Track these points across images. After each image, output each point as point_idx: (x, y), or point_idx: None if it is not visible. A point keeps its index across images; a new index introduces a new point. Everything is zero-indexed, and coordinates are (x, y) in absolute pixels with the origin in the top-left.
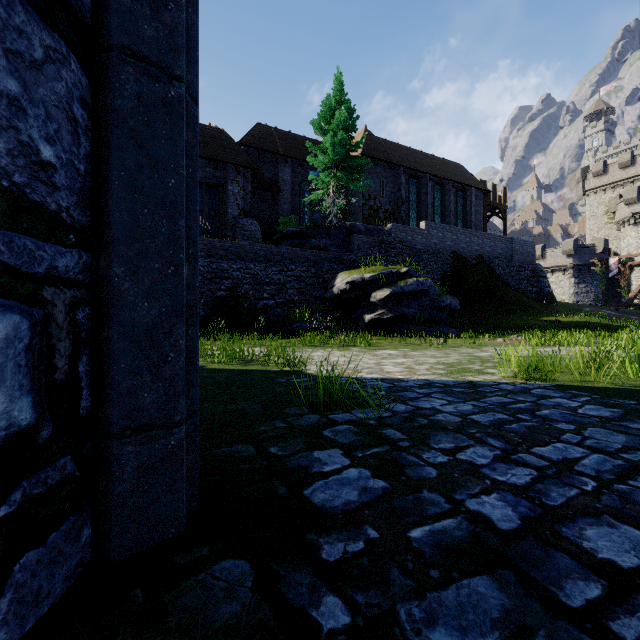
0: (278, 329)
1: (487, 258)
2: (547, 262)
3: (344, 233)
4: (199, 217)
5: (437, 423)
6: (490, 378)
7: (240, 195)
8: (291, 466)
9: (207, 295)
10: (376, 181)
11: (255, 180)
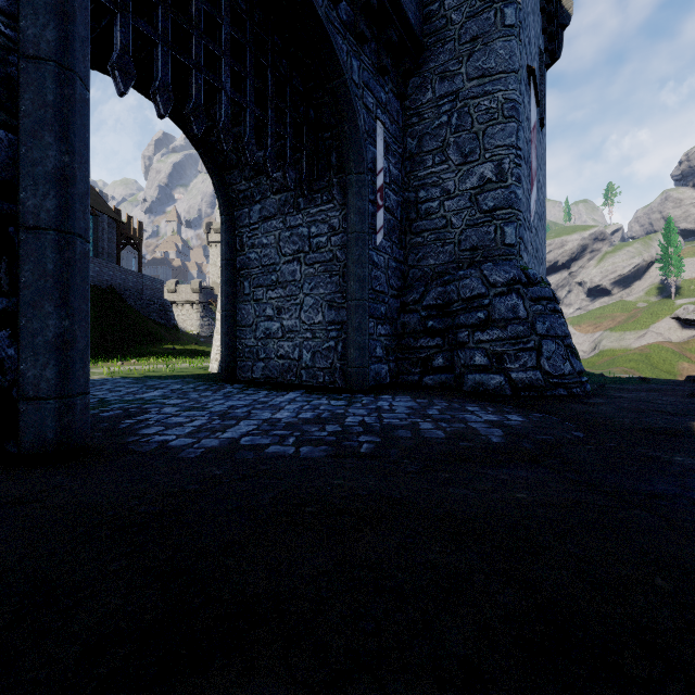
0: None
1: (119, 289)
2: (180, 296)
3: None
4: None
5: None
6: (92, 378)
7: None
8: None
9: None
10: None
11: None
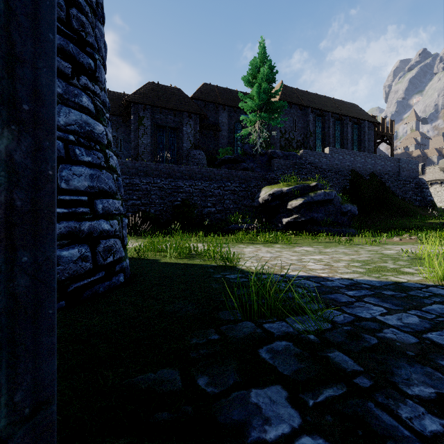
0: (218, 229)
1: (378, 174)
2: (426, 177)
3: (266, 158)
4: (163, 150)
5: (390, 344)
6: (413, 279)
7: (191, 134)
8: (222, 422)
9: (168, 205)
10: (290, 119)
11: (202, 123)
